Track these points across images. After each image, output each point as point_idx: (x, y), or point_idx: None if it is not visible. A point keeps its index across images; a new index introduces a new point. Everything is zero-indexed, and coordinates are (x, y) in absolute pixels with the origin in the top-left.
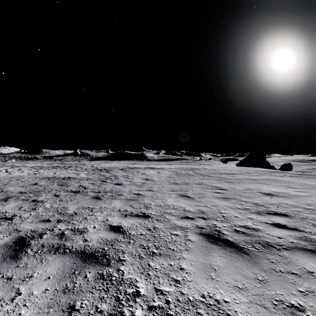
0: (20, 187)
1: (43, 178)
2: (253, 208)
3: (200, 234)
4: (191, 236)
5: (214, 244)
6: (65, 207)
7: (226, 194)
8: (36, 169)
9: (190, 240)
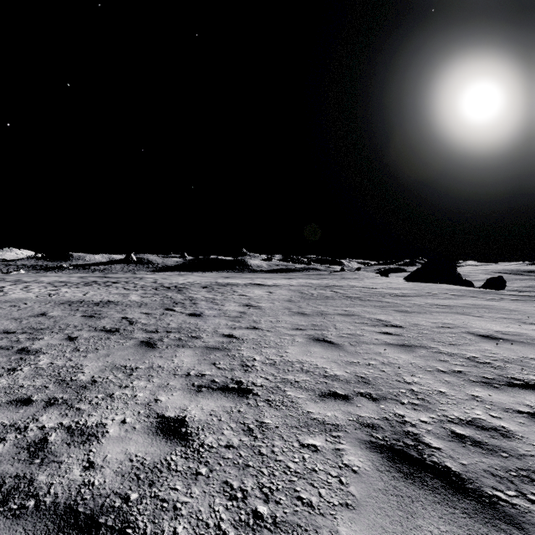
0: (11, 321)
1: (60, 304)
2: (470, 371)
3: (372, 446)
4: (352, 454)
5: (415, 484)
6: (77, 366)
7: (405, 337)
8: (56, 286)
9: (351, 469)
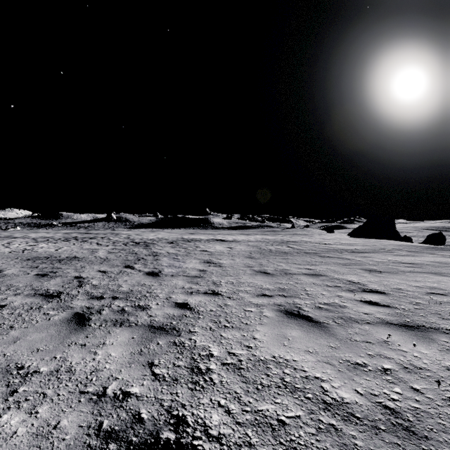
0: None
1: (25, 260)
2: None
3: None
4: None
5: None
6: None
7: (400, 311)
8: (37, 241)
9: None
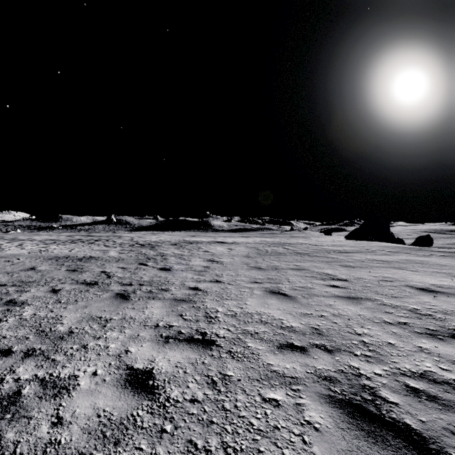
0: (3, 275)
1: (48, 259)
2: (414, 322)
3: (332, 401)
4: (313, 410)
5: (378, 444)
6: (57, 317)
7: (351, 290)
8: (46, 243)
9: (313, 426)
